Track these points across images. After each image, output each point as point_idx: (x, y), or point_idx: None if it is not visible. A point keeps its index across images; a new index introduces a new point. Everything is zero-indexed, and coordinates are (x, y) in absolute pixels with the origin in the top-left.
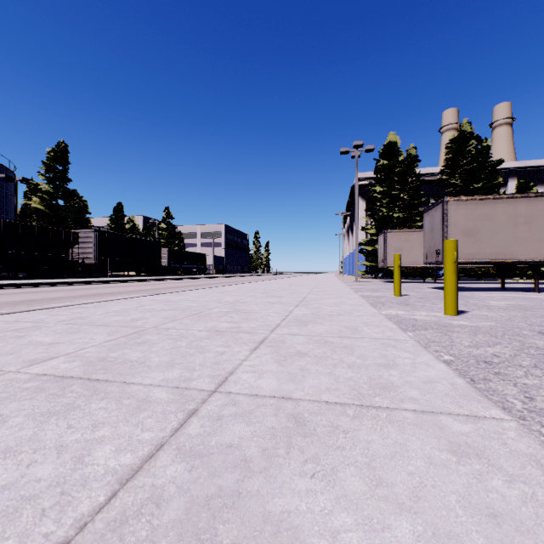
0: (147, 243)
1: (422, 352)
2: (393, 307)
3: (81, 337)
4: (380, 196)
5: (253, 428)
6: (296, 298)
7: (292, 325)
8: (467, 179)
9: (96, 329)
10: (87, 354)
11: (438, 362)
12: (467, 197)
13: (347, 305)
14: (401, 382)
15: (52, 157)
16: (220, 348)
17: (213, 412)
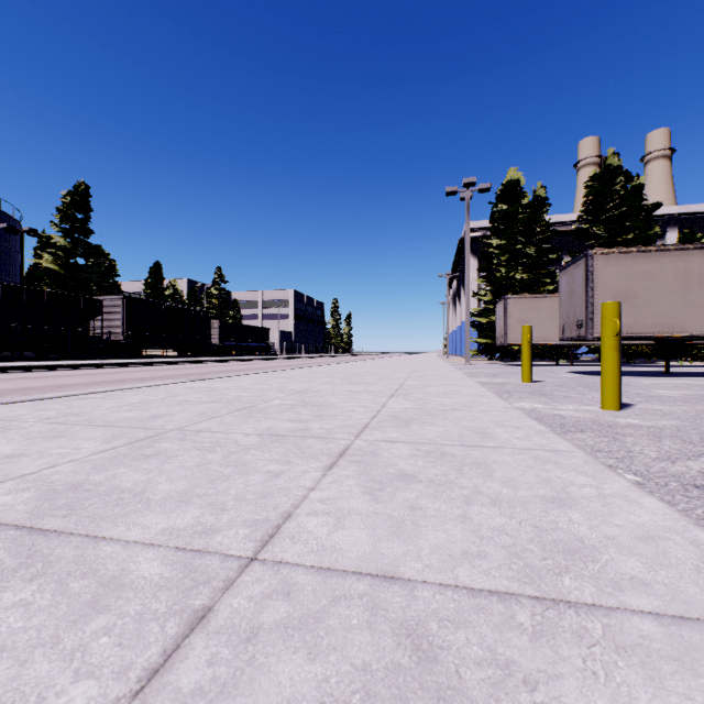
0: (192, 314)
1: (605, 473)
2: (524, 398)
3: (60, 446)
4: (497, 252)
5: (322, 670)
6: (389, 386)
7: (388, 426)
8: (613, 229)
9: (90, 431)
10: (53, 477)
11: (643, 494)
12: (619, 249)
13: (463, 395)
14: (597, 537)
15: (69, 202)
16: (274, 466)
17: (242, 617)
